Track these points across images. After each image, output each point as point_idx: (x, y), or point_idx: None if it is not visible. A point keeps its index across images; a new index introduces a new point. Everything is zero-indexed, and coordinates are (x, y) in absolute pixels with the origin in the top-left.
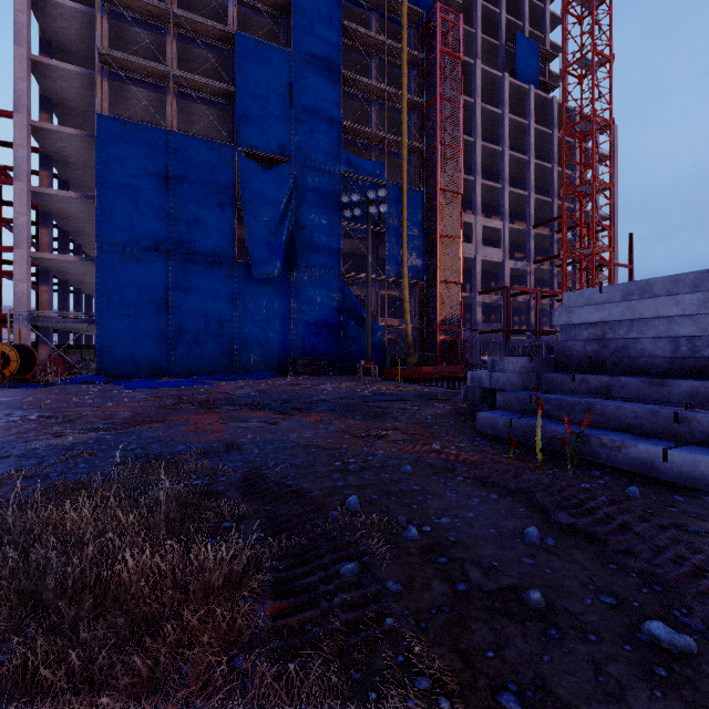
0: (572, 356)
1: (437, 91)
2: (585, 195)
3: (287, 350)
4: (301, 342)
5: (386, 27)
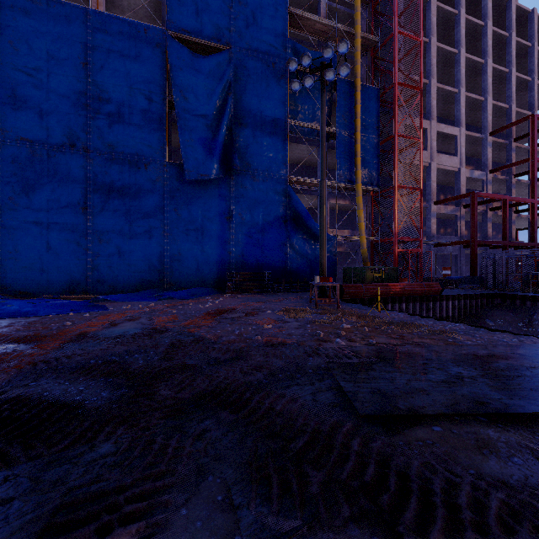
0: None
1: None
2: None
3: (225, 263)
4: (242, 255)
5: None
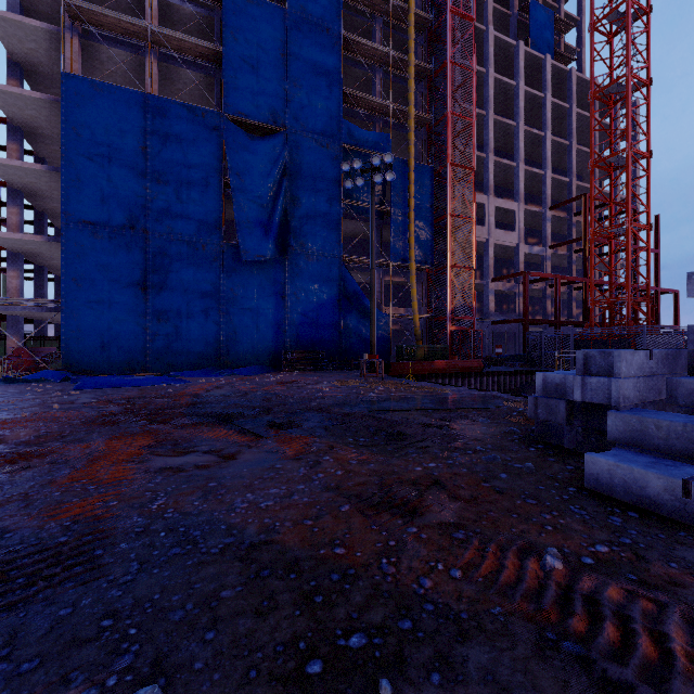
0: None
1: (447, 55)
2: (618, 165)
3: (281, 342)
4: (297, 333)
5: None
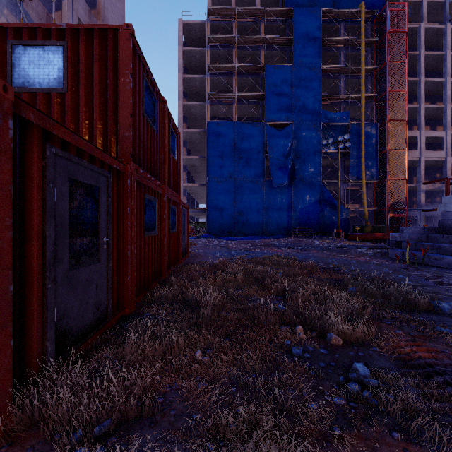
0: (446, 226)
1: (386, 58)
2: None
3: (290, 223)
4: (298, 219)
5: (349, 30)
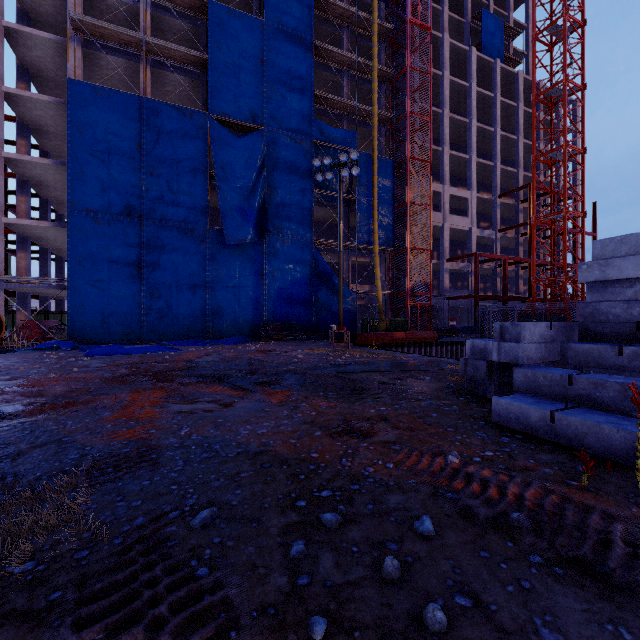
0: (607, 321)
1: (407, 61)
2: (557, 160)
3: (259, 315)
4: (274, 308)
5: None
